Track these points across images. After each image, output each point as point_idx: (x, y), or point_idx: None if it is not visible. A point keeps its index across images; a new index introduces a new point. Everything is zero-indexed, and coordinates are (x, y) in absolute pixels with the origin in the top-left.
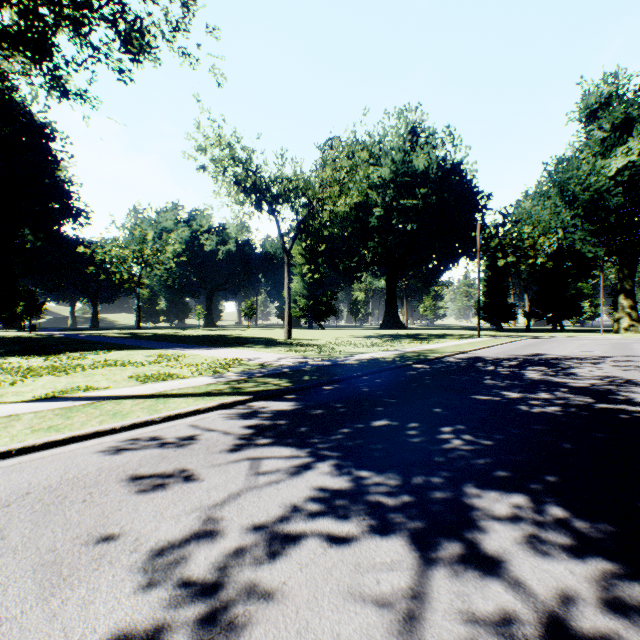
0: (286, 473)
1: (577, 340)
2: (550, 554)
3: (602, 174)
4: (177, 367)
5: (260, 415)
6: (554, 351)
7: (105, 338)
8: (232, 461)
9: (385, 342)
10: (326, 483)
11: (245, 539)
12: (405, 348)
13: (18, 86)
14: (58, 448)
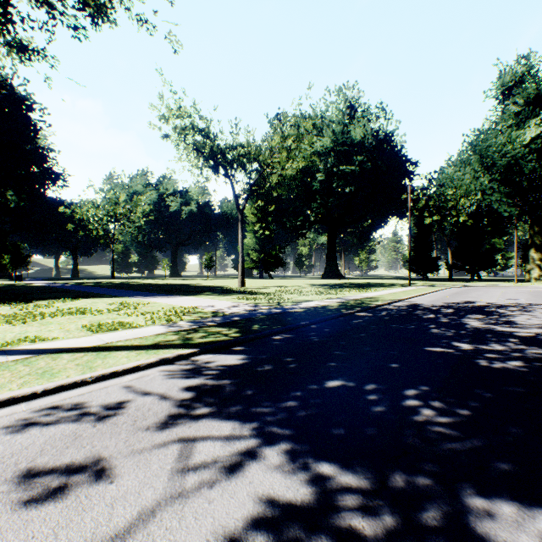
0: (223, 467)
1: (497, 288)
2: None
3: (518, 142)
4: (133, 315)
5: (204, 372)
6: (482, 299)
7: (79, 287)
8: (158, 445)
9: (328, 290)
10: (275, 488)
11: None
12: (347, 296)
13: None
14: None
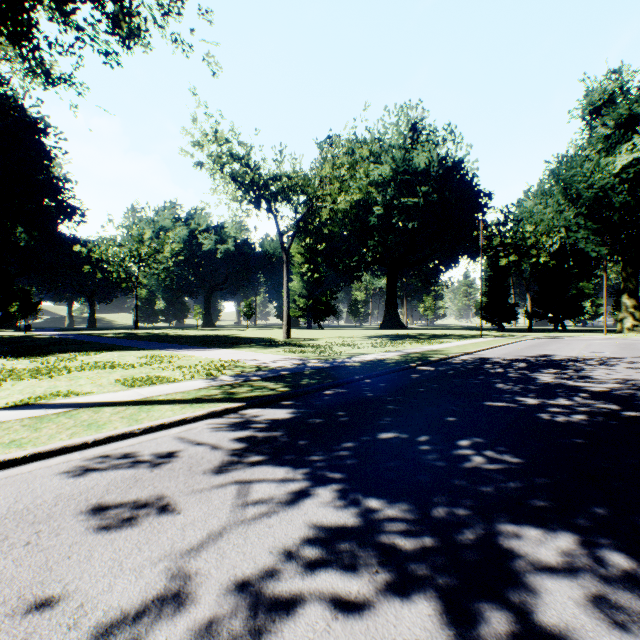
0: (280, 502)
1: (582, 340)
2: (630, 631)
3: (607, 171)
4: (169, 369)
5: (253, 425)
6: (562, 352)
7: (100, 338)
8: (217, 486)
9: (386, 342)
10: (328, 517)
11: (223, 606)
12: (407, 349)
13: (9, 79)
14: (16, 468)
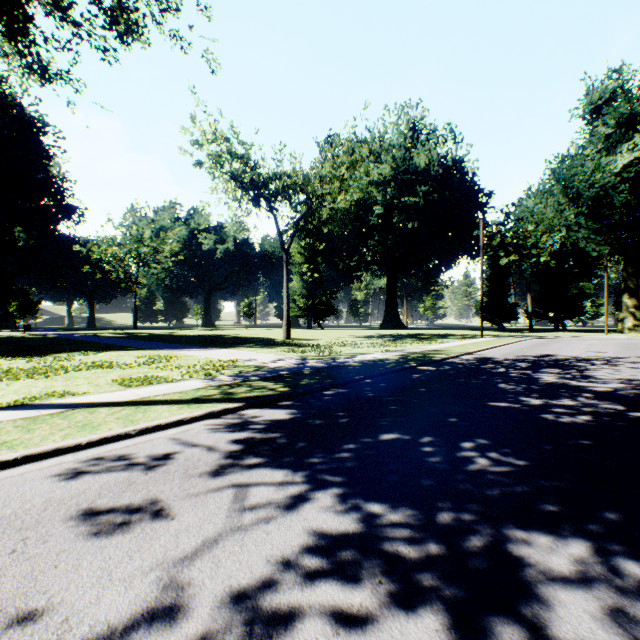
0: (278, 507)
1: (583, 340)
2: None
3: (607, 171)
4: (167, 369)
5: (252, 426)
6: (563, 352)
7: (99, 338)
8: (213, 489)
9: (386, 342)
10: (328, 523)
11: (217, 620)
12: (408, 348)
13: (7, 77)
14: (6, 470)
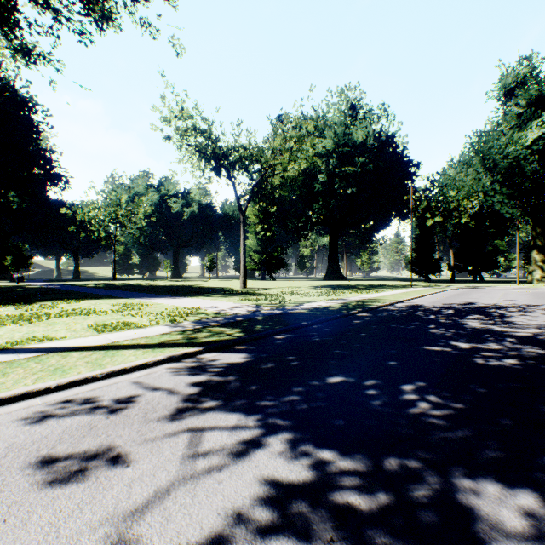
0: (231, 453)
1: (499, 290)
2: None
3: (519, 144)
4: (137, 316)
5: (209, 369)
6: (483, 300)
7: (81, 288)
8: (169, 434)
9: (329, 292)
10: (279, 470)
11: None
12: (348, 297)
13: (1, 62)
14: None
